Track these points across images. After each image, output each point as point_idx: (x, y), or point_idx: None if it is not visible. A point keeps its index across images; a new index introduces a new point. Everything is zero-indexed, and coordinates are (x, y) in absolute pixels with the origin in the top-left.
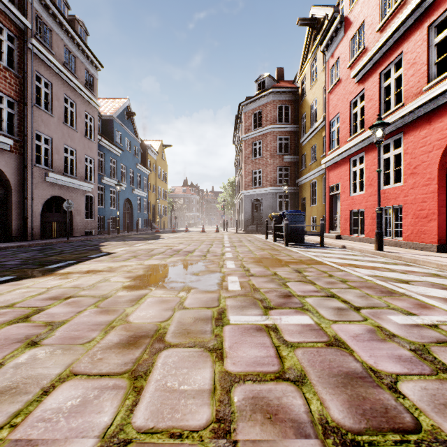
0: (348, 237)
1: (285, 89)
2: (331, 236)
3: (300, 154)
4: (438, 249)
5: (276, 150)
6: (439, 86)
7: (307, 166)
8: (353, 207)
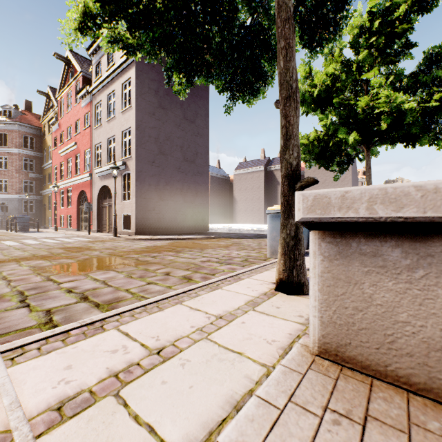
0: (60, 228)
1: (30, 125)
2: (53, 228)
3: (43, 174)
4: (77, 230)
5: (22, 167)
6: (75, 178)
7: (47, 184)
8: (61, 214)
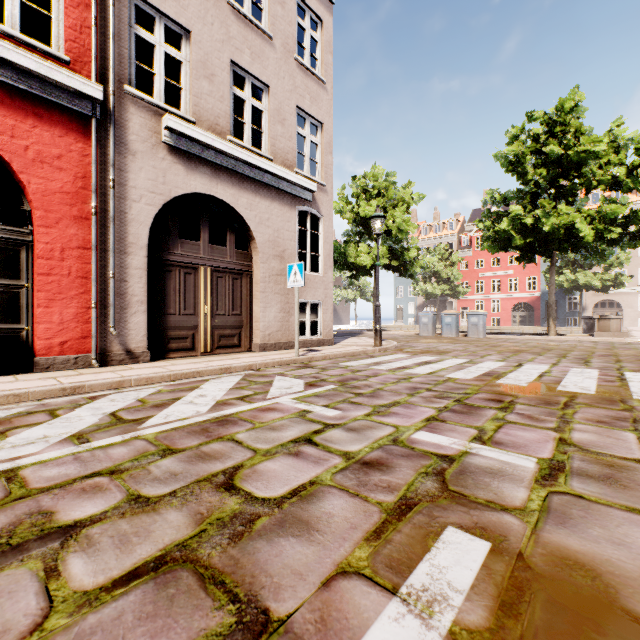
0: None
1: None
2: None
3: None
4: None
5: None
6: None
7: None
8: None
